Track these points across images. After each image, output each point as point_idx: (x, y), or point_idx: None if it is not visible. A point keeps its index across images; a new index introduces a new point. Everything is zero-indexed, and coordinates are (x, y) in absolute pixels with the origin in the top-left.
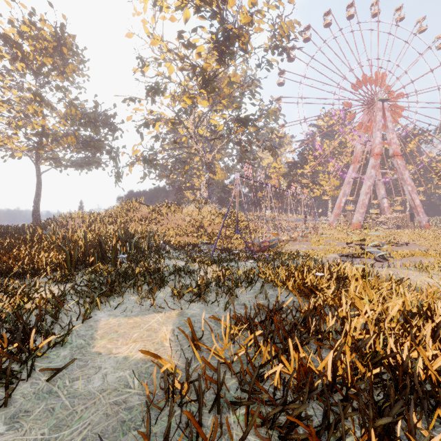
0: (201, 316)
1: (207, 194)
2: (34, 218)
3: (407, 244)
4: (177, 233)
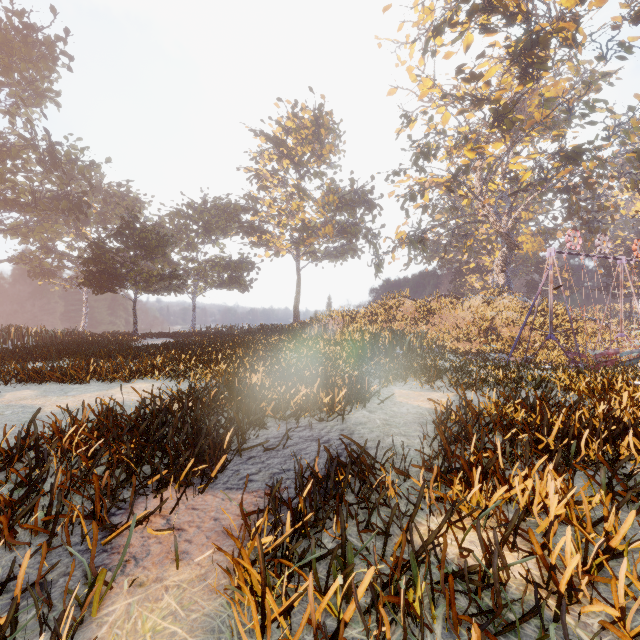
0: (475, 399)
1: (504, 279)
2: (294, 317)
3: None
4: (454, 336)
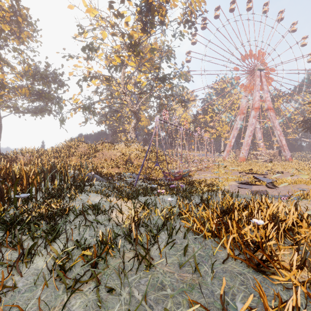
0: None
1: (135, 135)
2: None
3: (283, 173)
4: (109, 165)
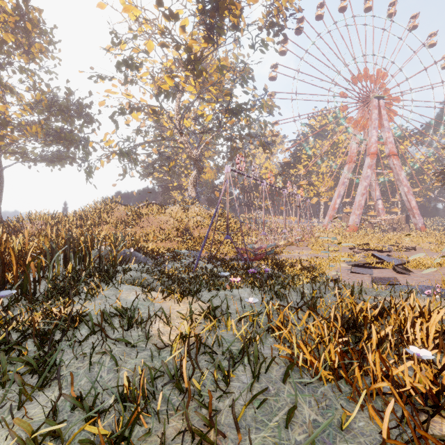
0: None
1: (195, 194)
2: None
3: (415, 249)
4: (158, 237)
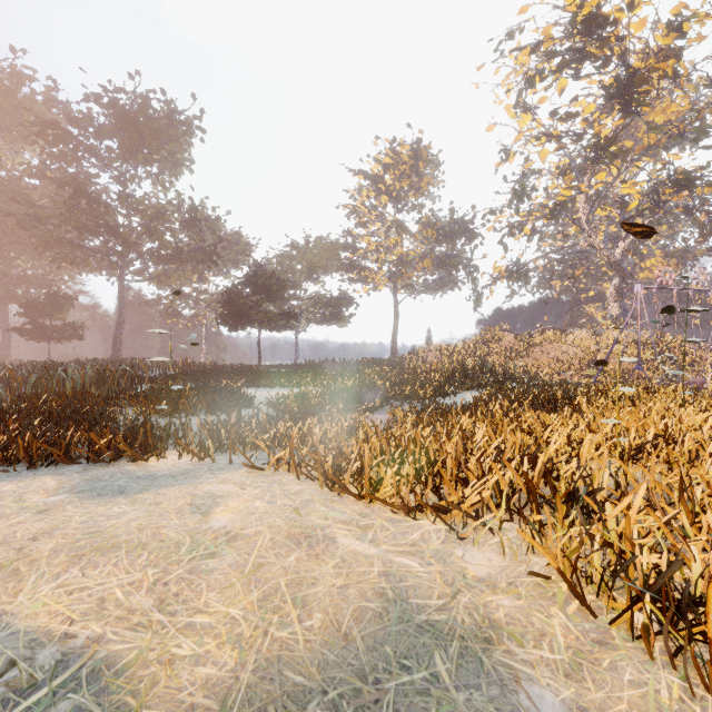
0: None
1: (619, 310)
2: (392, 351)
3: None
4: (554, 370)
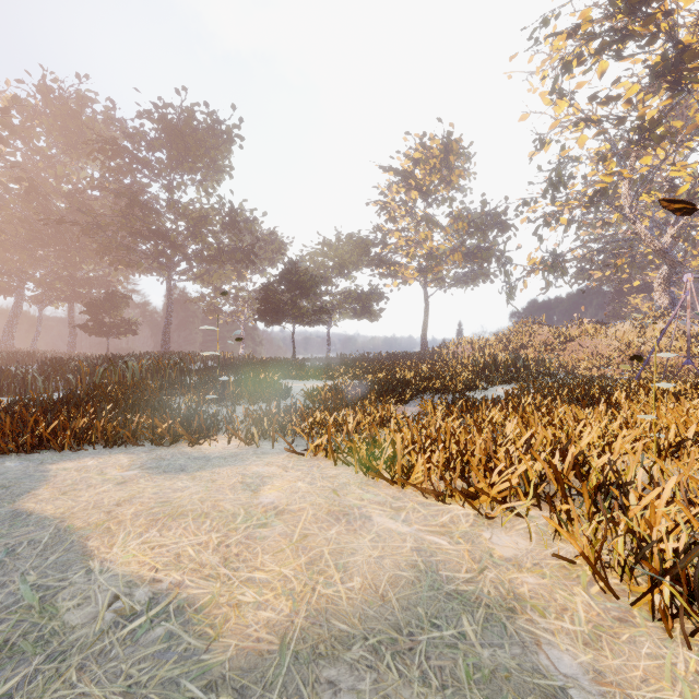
0: None
1: (667, 301)
2: (422, 345)
3: None
4: (593, 364)
